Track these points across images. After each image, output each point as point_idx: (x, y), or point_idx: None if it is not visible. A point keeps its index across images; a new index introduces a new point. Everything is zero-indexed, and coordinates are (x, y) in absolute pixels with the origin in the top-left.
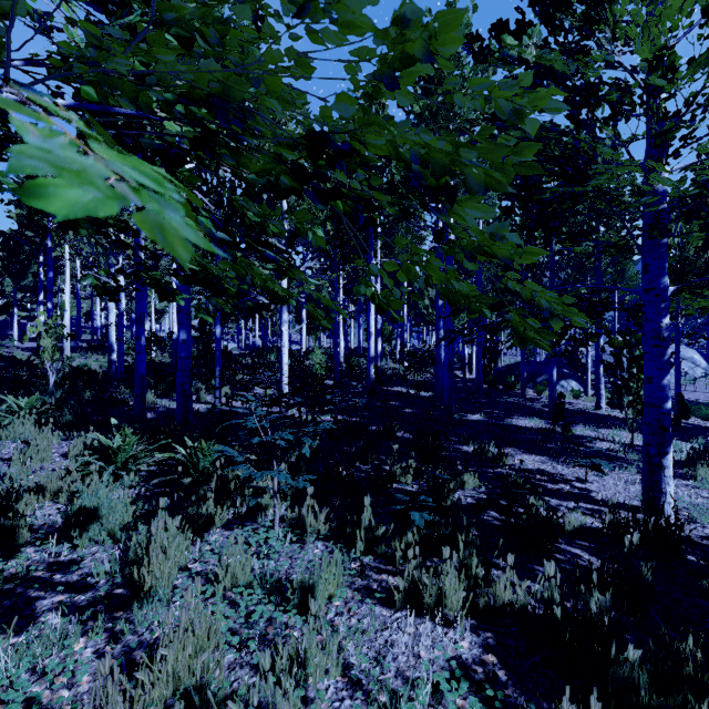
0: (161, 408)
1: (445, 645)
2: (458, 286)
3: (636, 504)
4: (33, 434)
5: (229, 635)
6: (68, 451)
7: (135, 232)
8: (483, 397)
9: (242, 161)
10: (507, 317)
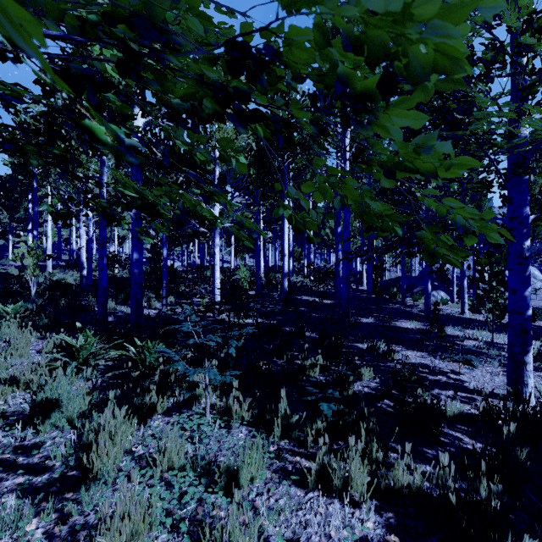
0: (119, 313)
1: (353, 525)
2: (372, 205)
3: (502, 393)
4: (15, 335)
5: (163, 516)
6: (42, 348)
7: (79, 161)
8: (372, 304)
9: (166, 84)
10: (419, 235)
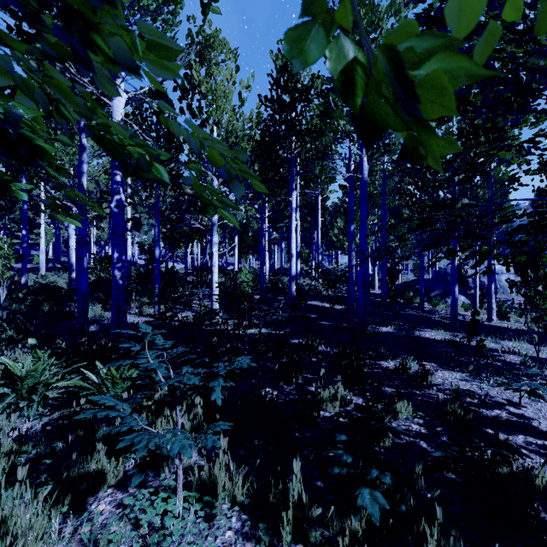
0: (105, 321)
1: None
2: None
3: None
4: None
5: None
6: None
7: None
8: (388, 309)
9: None
10: None
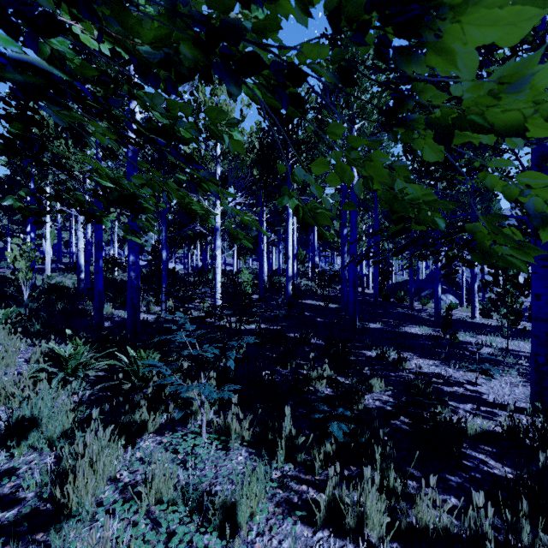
0: (117, 318)
1: None
2: (406, 189)
3: (524, 406)
4: (2, 342)
5: None
6: (30, 357)
7: (41, 143)
8: (379, 308)
9: (129, 22)
10: (470, 228)
